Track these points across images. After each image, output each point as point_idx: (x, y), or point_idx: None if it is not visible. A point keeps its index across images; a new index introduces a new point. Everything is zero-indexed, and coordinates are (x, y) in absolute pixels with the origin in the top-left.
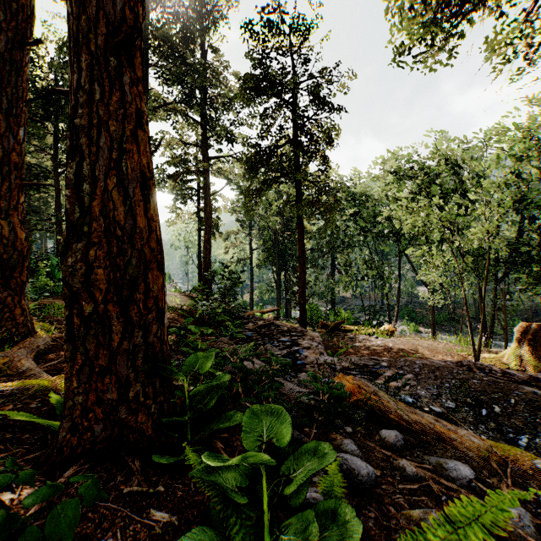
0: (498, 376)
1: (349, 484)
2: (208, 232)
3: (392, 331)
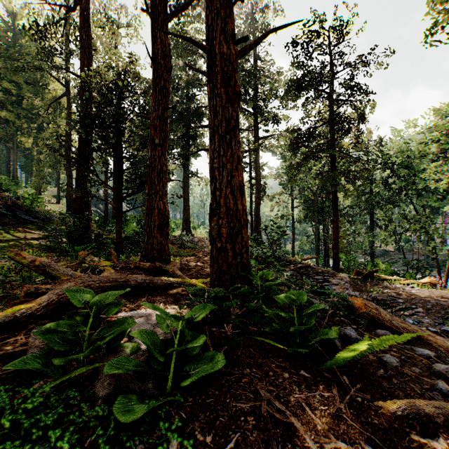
0: None
1: (344, 340)
2: (258, 195)
3: (433, 284)
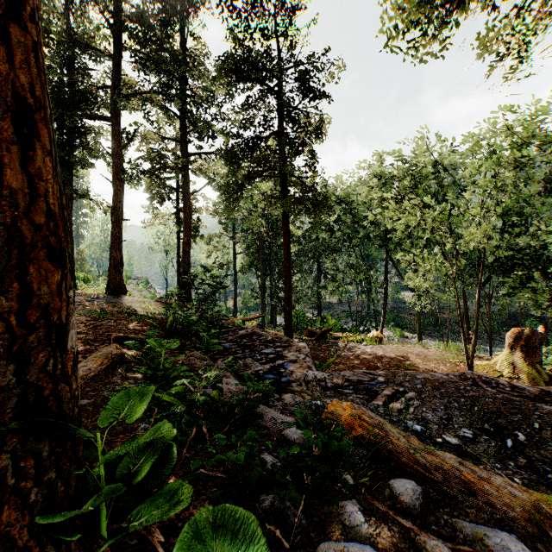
0: (507, 391)
1: None
2: (187, 233)
3: (381, 338)
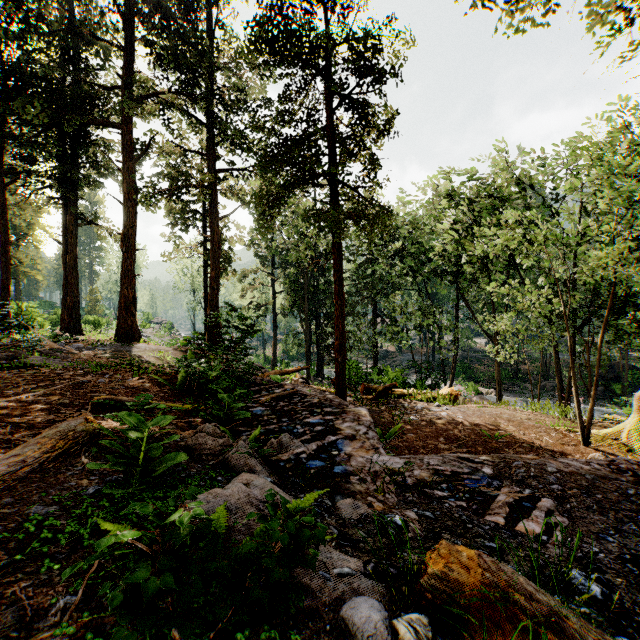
0: None
1: None
2: (215, 266)
3: (455, 396)
